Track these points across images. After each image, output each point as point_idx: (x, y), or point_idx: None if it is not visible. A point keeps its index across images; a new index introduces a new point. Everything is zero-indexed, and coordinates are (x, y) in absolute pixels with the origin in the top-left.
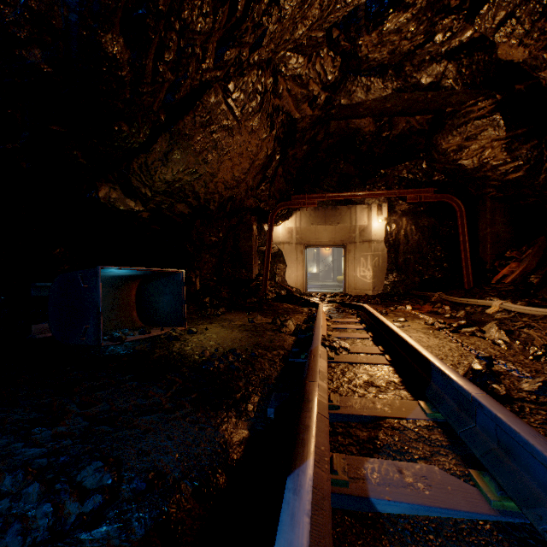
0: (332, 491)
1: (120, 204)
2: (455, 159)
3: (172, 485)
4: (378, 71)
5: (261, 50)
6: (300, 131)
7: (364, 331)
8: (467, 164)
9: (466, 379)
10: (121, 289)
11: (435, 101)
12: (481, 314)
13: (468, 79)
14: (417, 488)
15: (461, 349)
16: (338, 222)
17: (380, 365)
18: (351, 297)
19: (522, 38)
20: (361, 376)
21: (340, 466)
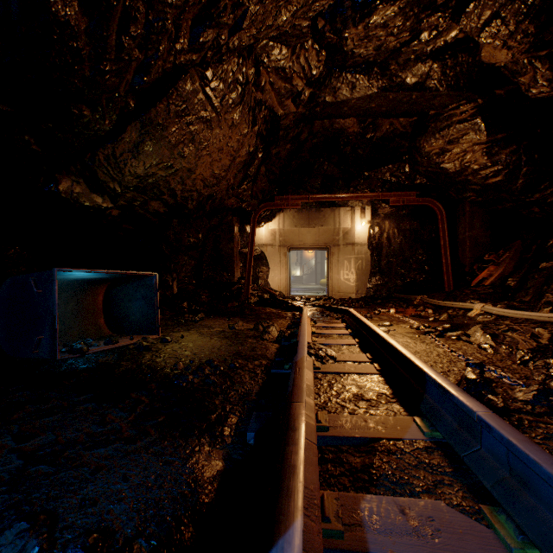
0: (323, 547)
1: (85, 200)
2: (437, 162)
3: (121, 547)
4: (363, 68)
5: (241, 34)
6: (283, 128)
7: (350, 336)
8: (450, 168)
9: (467, 394)
10: (86, 294)
11: (419, 102)
12: (463, 317)
13: (452, 81)
14: (424, 534)
15: (449, 354)
16: (322, 224)
17: (369, 374)
18: (335, 301)
19: (506, 39)
20: (349, 388)
21: (333, 509)
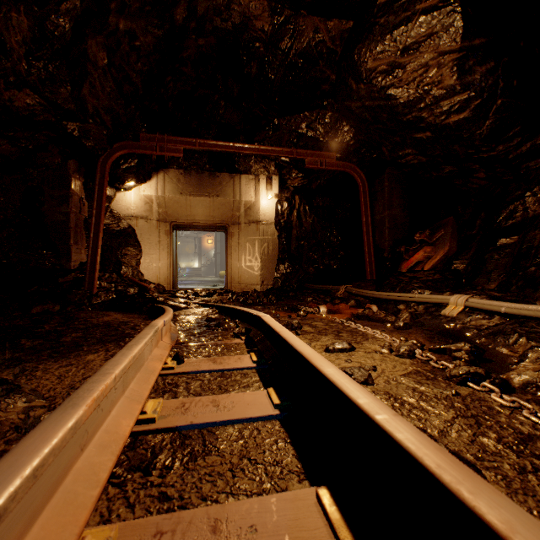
0: None
1: None
2: (384, 86)
3: None
4: None
5: None
6: None
7: (283, 437)
8: (401, 95)
9: None
10: None
11: None
12: (436, 318)
13: None
14: None
15: None
16: (218, 194)
17: None
18: (235, 296)
19: None
20: None
21: None
